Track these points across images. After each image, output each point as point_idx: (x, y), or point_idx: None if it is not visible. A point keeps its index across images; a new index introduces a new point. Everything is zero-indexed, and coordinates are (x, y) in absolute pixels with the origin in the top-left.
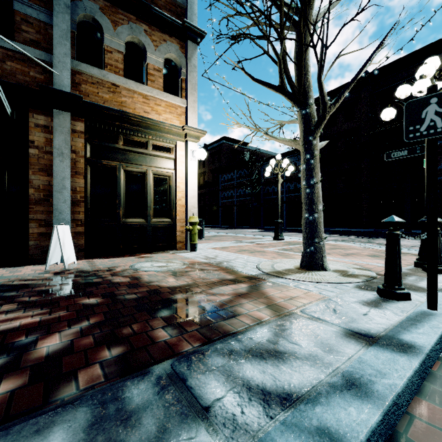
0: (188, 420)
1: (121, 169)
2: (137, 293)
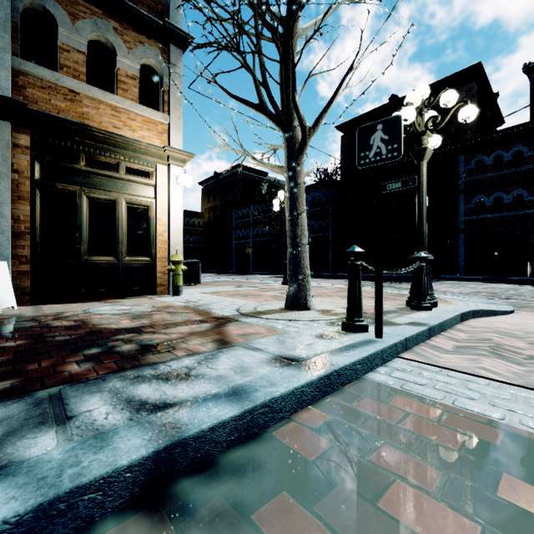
0: (43, 426)
1: (82, 195)
2: (73, 334)
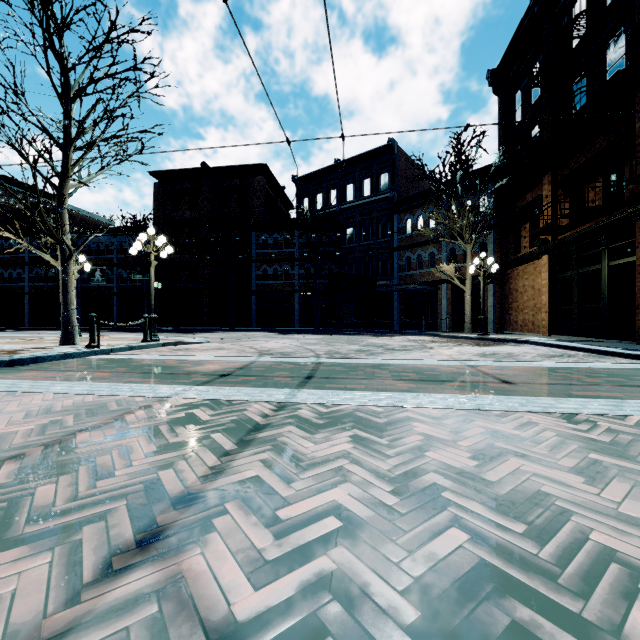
0: None
1: None
2: None
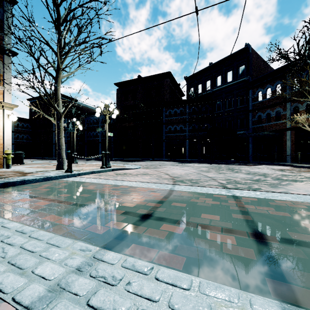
0: None
1: None
2: None
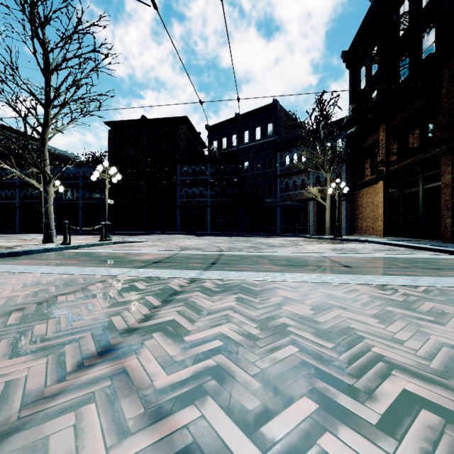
0: None
1: None
2: None
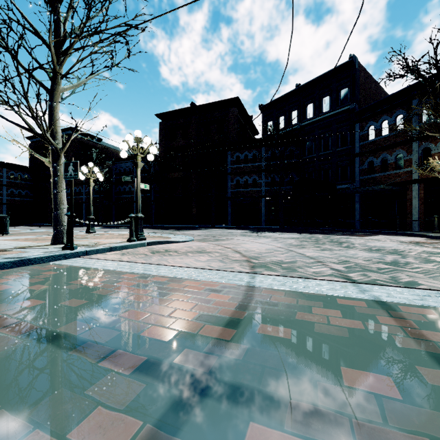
0: None
1: None
2: None
